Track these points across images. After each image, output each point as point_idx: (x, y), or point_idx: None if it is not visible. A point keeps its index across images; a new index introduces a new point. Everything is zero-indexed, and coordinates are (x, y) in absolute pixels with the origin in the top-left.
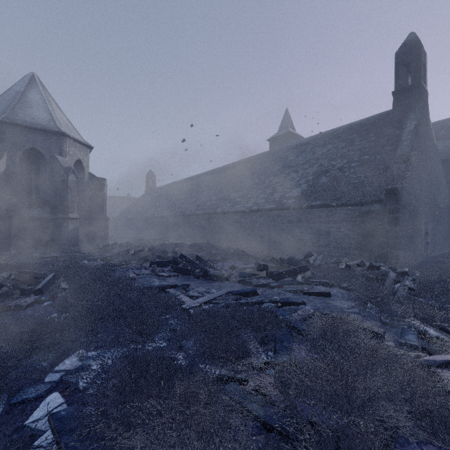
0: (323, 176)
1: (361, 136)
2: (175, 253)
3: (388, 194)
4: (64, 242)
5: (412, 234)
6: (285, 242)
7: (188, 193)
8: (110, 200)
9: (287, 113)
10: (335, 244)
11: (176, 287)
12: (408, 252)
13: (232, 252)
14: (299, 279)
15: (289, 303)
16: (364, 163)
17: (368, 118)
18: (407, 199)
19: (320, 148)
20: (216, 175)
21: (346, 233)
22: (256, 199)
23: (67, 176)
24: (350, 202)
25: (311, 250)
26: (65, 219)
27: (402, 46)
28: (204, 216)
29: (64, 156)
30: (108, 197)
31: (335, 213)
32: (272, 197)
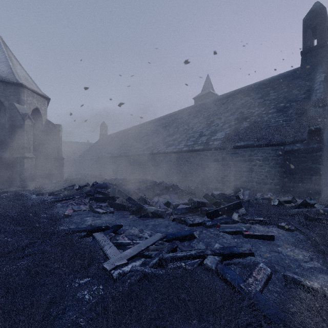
0: (244, 121)
1: (275, 88)
2: (113, 189)
3: (311, 134)
4: (20, 178)
5: (326, 171)
6: (211, 178)
7: (131, 138)
8: (72, 144)
9: (208, 78)
10: (258, 180)
11: (106, 229)
12: (324, 187)
13: (166, 188)
14: (235, 218)
15: (235, 254)
16: (281, 109)
17: (278, 75)
18: (325, 139)
19: (238, 99)
20: (153, 124)
21: (268, 170)
22: (186, 141)
23: (23, 121)
24: (272, 142)
25: (235, 185)
26: (21, 158)
27: (309, 13)
28: (144, 156)
29: (22, 104)
30: (71, 142)
31: (257, 152)
32: (200, 139)
